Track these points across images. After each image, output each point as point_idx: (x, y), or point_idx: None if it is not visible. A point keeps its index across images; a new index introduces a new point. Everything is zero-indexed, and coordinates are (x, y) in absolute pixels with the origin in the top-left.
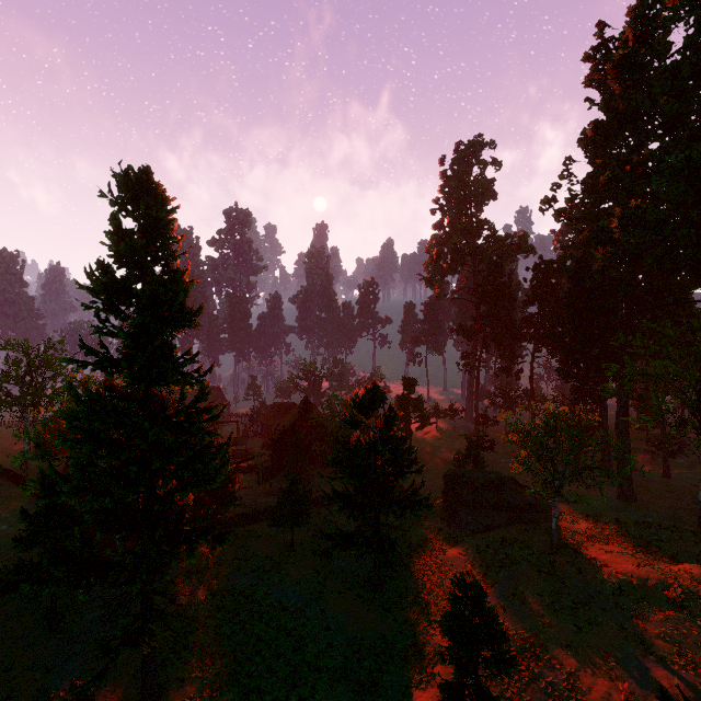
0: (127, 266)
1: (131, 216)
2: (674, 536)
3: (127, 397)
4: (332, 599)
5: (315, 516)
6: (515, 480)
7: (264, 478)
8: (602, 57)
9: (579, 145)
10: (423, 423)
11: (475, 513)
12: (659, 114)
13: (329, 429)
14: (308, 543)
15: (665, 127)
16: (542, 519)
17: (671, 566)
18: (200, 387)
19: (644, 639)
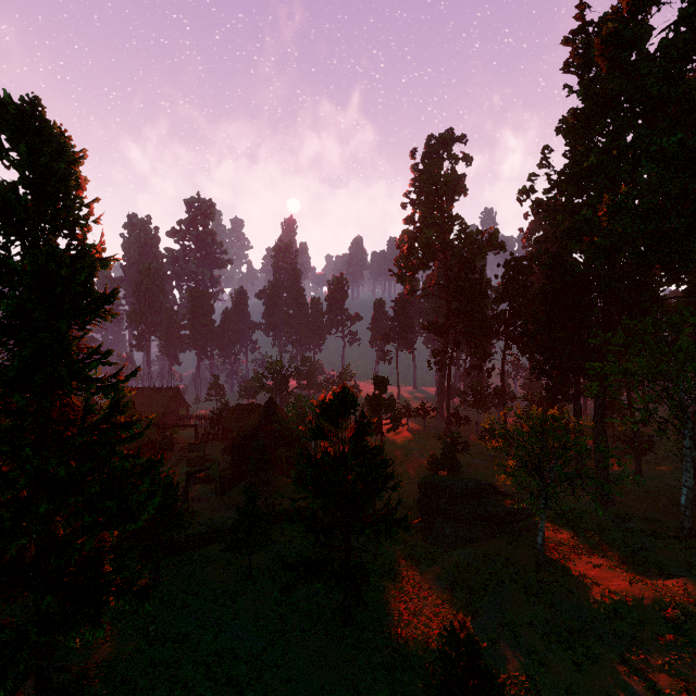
0: (4, 232)
1: (10, 163)
2: (658, 543)
3: (17, 410)
4: (295, 639)
5: (279, 533)
6: (493, 486)
7: (222, 489)
8: (583, 40)
9: (558, 133)
10: (395, 424)
11: (454, 524)
12: (644, 99)
13: (295, 434)
14: (269, 568)
15: (646, 116)
16: (524, 529)
17: (664, 581)
18: (113, 397)
19: (648, 673)
